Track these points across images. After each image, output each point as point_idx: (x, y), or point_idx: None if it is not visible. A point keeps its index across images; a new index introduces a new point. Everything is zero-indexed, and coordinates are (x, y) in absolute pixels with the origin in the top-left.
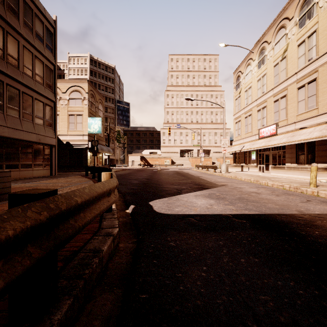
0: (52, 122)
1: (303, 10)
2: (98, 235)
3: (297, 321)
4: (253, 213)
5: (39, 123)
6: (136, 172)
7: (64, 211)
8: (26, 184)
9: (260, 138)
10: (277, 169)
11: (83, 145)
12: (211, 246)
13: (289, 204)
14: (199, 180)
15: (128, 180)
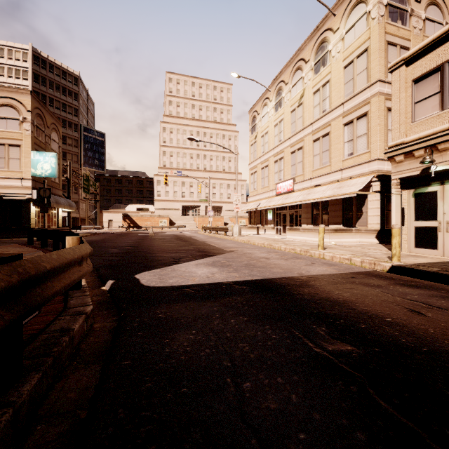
0: None
1: (318, 55)
2: (64, 315)
3: (263, 355)
4: (256, 279)
5: None
6: (116, 237)
7: (33, 276)
8: None
9: (277, 195)
10: (292, 231)
11: (22, 195)
12: (205, 312)
13: (293, 268)
14: (204, 246)
15: (103, 248)
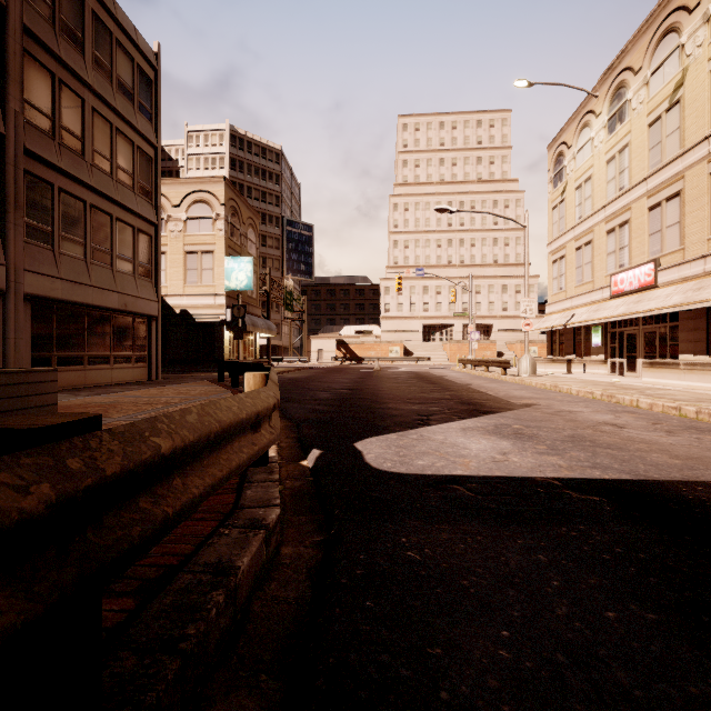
0: (152, 268)
1: None
2: (230, 524)
3: None
4: (616, 478)
5: (124, 271)
6: (327, 374)
7: (113, 478)
8: (96, 397)
9: (613, 296)
10: (658, 368)
11: (215, 317)
12: (517, 565)
13: (707, 456)
14: (468, 393)
15: (309, 391)
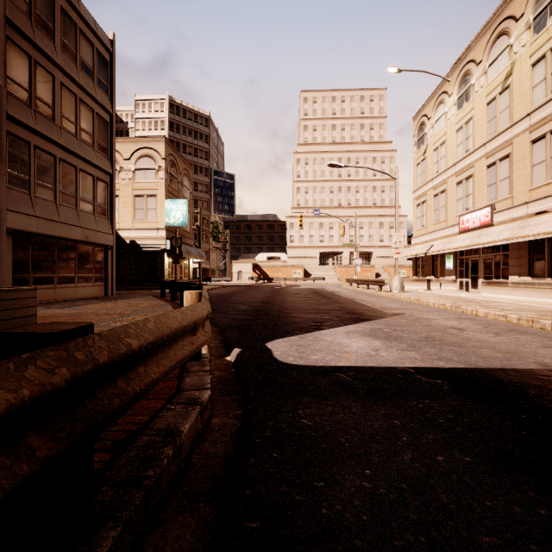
0: (108, 208)
1: (542, 1)
2: (175, 402)
3: None
4: (454, 367)
5: (86, 210)
6: (245, 291)
7: (103, 365)
8: (65, 310)
9: (461, 232)
10: (493, 286)
11: (158, 246)
12: (379, 427)
13: (521, 351)
14: (352, 305)
15: (231, 304)
